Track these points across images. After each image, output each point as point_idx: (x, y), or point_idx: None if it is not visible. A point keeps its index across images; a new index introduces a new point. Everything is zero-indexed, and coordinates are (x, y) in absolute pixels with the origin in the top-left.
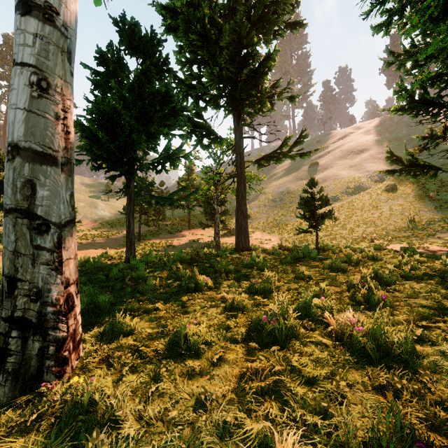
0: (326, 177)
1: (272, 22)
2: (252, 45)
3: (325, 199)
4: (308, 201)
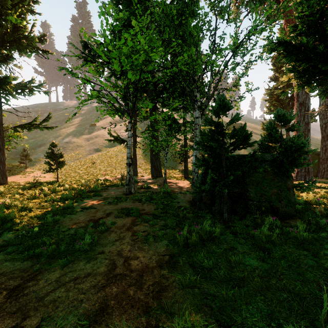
0: (98, 135)
1: (24, 46)
2: None
3: (61, 154)
4: (51, 154)
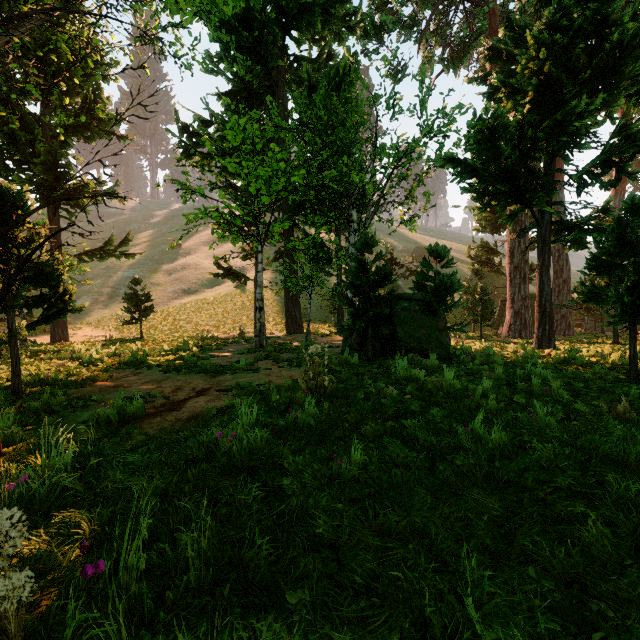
0: (186, 265)
1: (95, 132)
2: (69, 169)
3: (148, 296)
4: (133, 296)
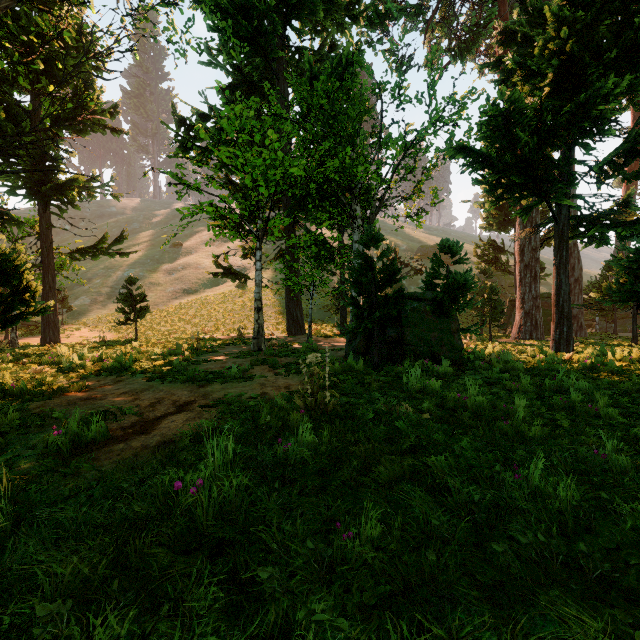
0: (187, 264)
1: (87, 125)
2: (58, 162)
3: (143, 296)
4: (127, 296)
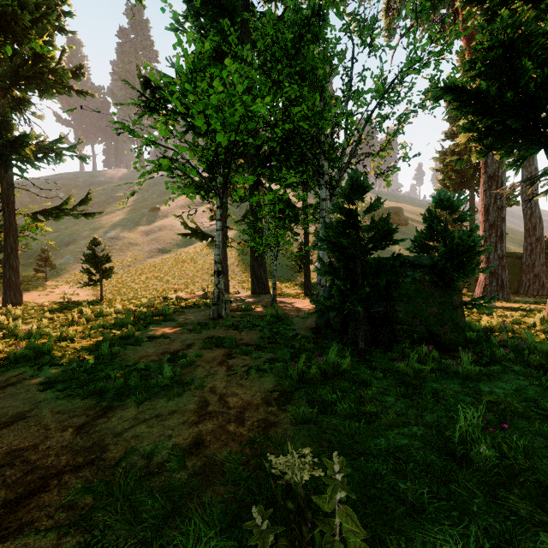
0: (163, 226)
1: (49, 84)
2: (8, 117)
3: (108, 257)
4: (92, 257)
